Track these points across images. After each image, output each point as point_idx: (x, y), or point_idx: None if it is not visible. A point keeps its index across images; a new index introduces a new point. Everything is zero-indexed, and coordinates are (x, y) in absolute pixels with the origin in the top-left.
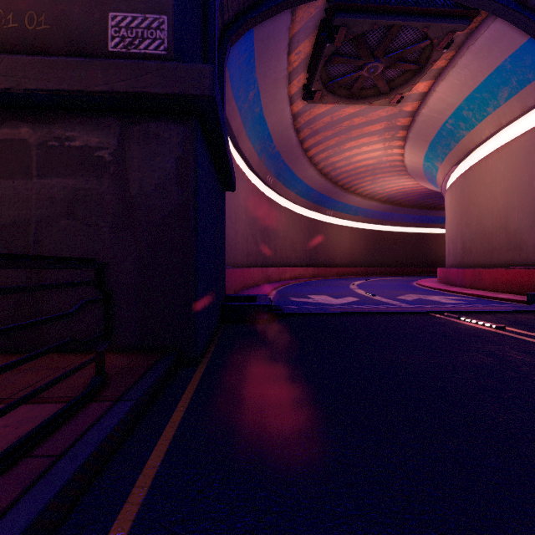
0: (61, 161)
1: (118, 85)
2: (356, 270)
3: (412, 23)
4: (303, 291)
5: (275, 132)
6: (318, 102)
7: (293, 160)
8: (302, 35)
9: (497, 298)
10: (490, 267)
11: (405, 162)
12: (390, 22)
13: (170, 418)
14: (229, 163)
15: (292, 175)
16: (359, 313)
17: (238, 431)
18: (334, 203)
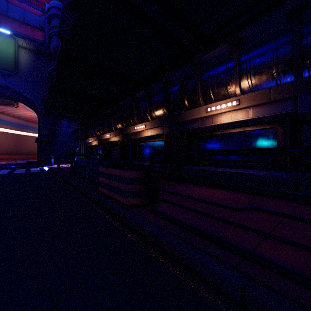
0: None
1: None
2: None
3: None
4: None
5: None
6: None
7: None
8: None
9: None
10: None
11: None
12: None
13: None
14: None
15: None
16: None
17: None
18: (32, 127)
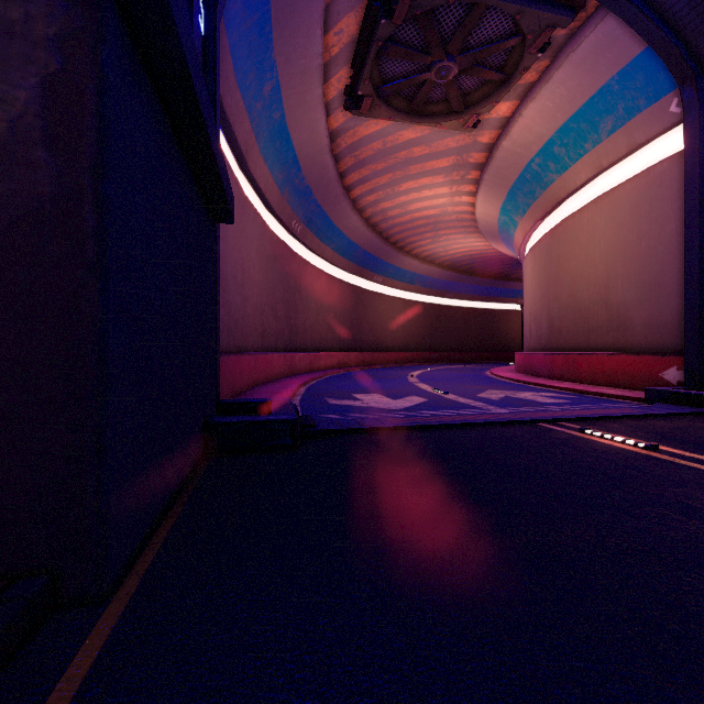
0: None
1: None
2: (412, 356)
3: (502, 4)
4: (346, 387)
5: (304, 155)
6: (367, 114)
7: (330, 201)
8: (345, 3)
9: (604, 394)
10: (588, 353)
11: (476, 215)
12: None
13: None
14: (214, 156)
15: (329, 223)
16: (436, 426)
17: None
18: (384, 266)
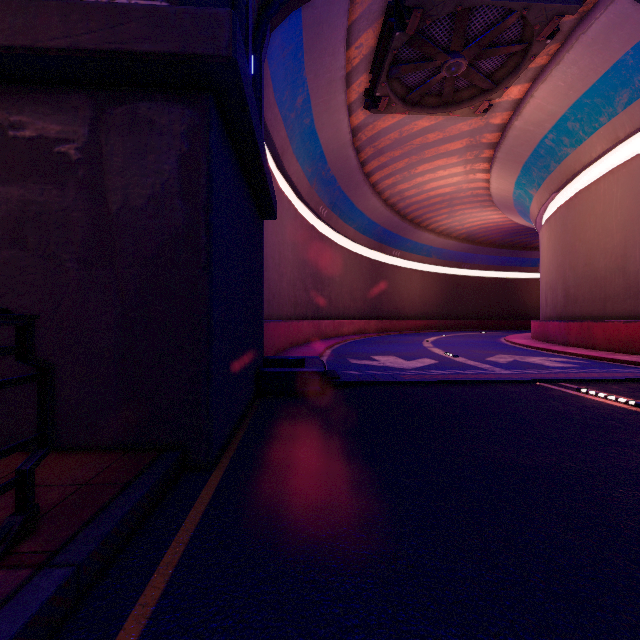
0: (2, 160)
1: (84, 39)
2: (429, 323)
3: (508, 4)
4: (365, 350)
5: (329, 151)
6: (384, 111)
7: (352, 187)
8: (364, 22)
9: (617, 360)
10: (603, 321)
11: (490, 190)
12: (479, 2)
13: (141, 594)
14: (265, 176)
15: (351, 206)
16: (441, 382)
17: (259, 632)
18: (402, 241)
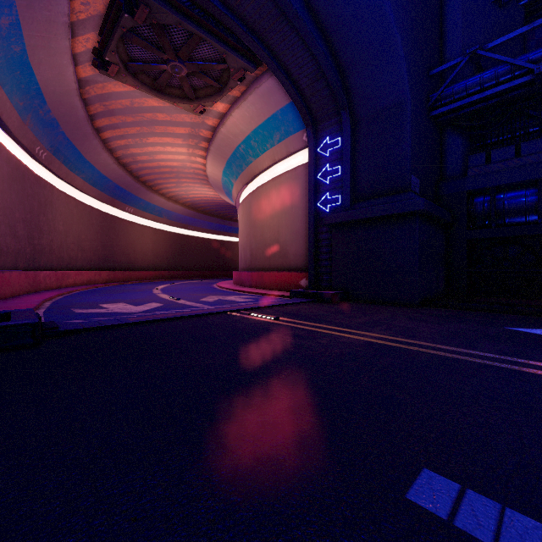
0: None
1: None
2: (160, 274)
3: (213, 43)
4: (94, 299)
5: (50, 91)
6: (115, 77)
7: (80, 136)
8: None
9: (273, 294)
10: (269, 271)
11: (207, 172)
12: (194, 31)
13: None
14: None
15: (79, 155)
16: (162, 320)
17: None
18: (136, 200)
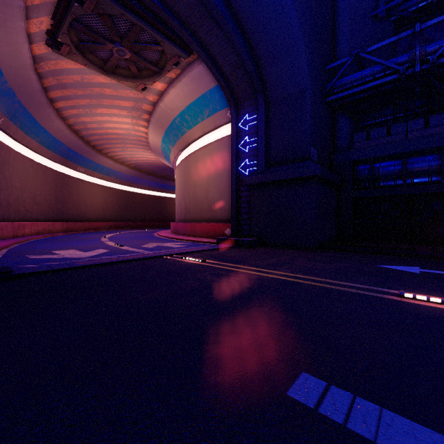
0: None
1: None
2: (108, 224)
3: (152, 33)
4: (47, 247)
5: (6, 65)
6: (66, 56)
7: (35, 105)
8: None
9: (203, 241)
10: (200, 222)
11: (148, 140)
12: (136, 21)
13: None
14: None
15: (34, 121)
16: (107, 264)
17: None
18: (86, 161)
